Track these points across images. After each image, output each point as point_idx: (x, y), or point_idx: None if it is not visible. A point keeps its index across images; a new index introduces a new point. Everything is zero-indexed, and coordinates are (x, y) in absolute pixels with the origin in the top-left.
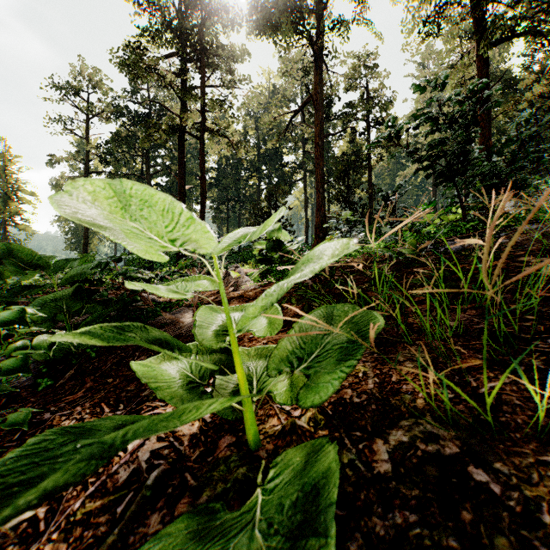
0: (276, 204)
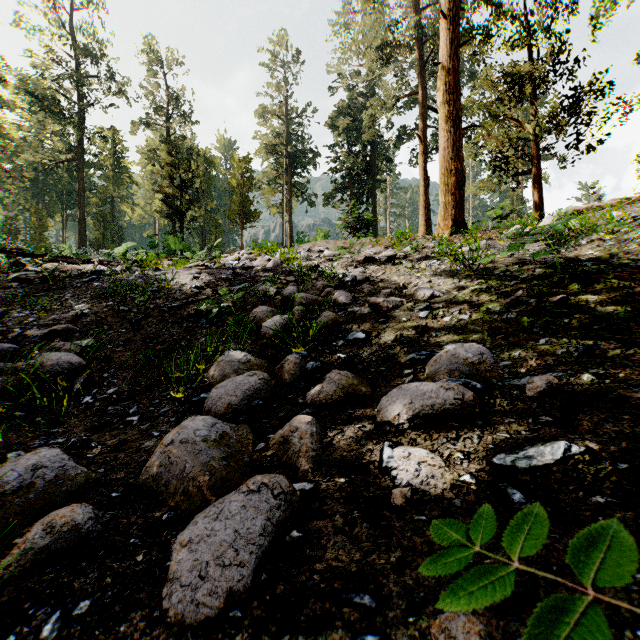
0: (42, 225)
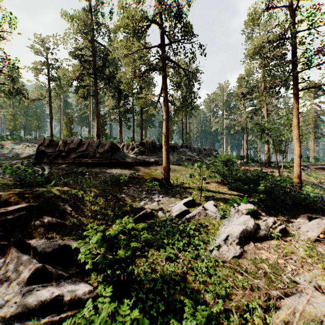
0: None
